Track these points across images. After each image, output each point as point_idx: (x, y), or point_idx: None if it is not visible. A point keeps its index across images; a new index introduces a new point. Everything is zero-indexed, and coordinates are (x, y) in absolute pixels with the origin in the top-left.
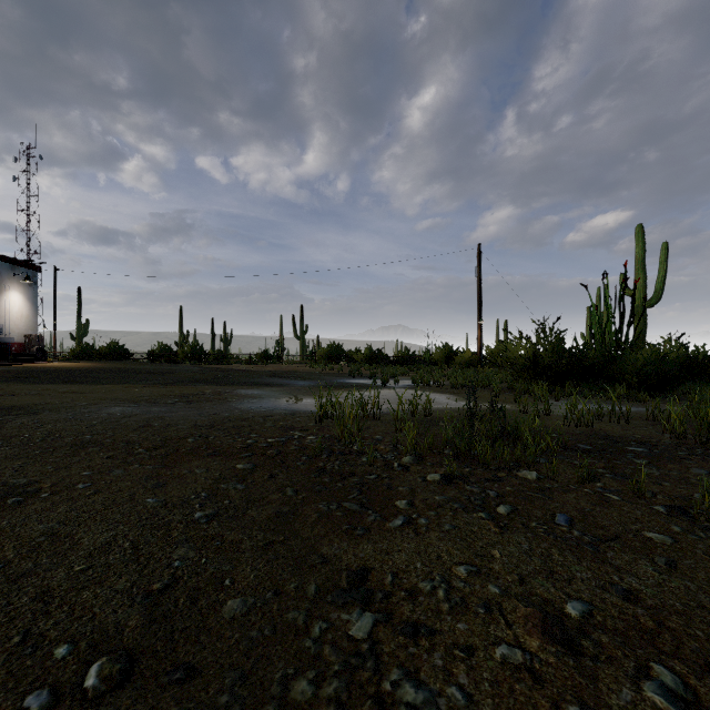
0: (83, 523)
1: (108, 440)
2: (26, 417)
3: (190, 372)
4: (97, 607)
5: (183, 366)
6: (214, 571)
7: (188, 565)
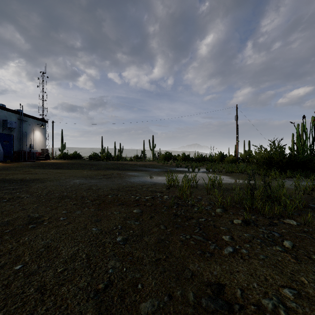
0: (62, 241)
1: (73, 195)
2: (40, 184)
3: (106, 164)
4: (69, 299)
5: (103, 162)
6: (131, 278)
7: (116, 272)
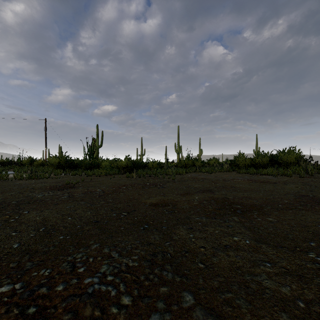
0: None
1: None
2: None
3: None
4: None
5: None
6: None
7: None
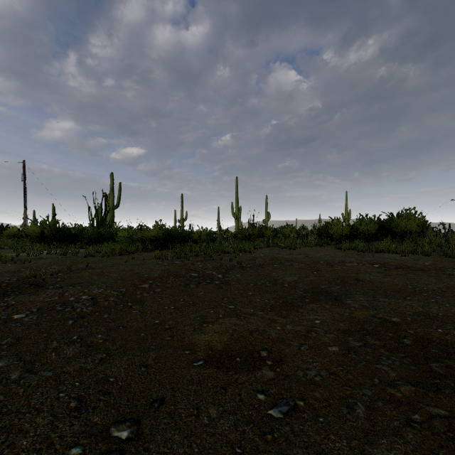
0: None
1: None
2: None
3: None
4: None
5: None
6: None
7: None
